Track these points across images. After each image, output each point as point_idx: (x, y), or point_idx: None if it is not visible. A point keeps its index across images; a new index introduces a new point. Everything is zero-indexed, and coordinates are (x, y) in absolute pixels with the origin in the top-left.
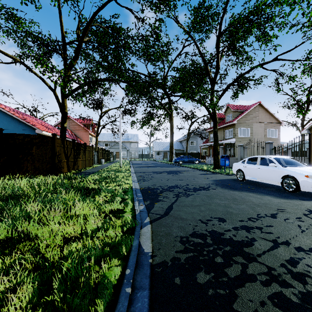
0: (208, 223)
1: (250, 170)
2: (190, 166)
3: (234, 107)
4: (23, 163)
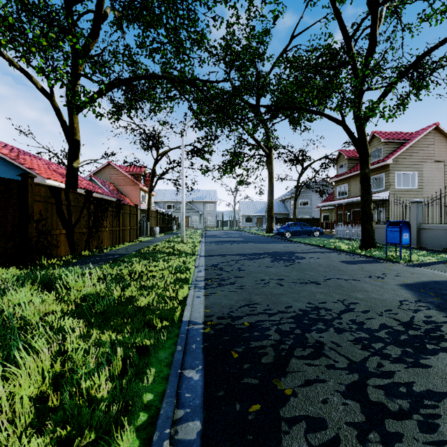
0: None
1: None
2: (308, 242)
3: (387, 135)
4: None
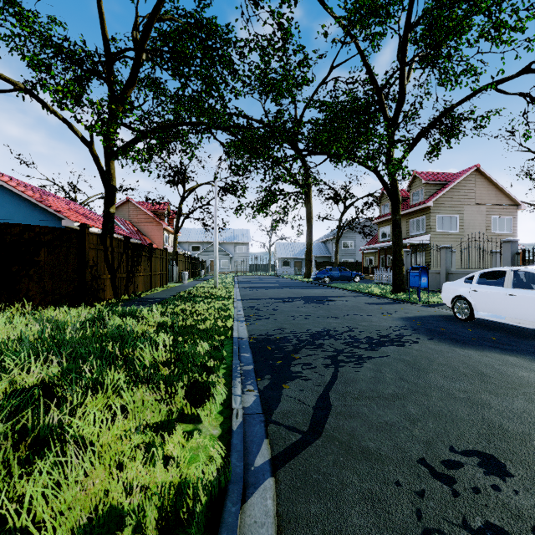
0: (457, 481)
1: (488, 299)
2: (345, 288)
3: (428, 176)
4: (20, 281)
